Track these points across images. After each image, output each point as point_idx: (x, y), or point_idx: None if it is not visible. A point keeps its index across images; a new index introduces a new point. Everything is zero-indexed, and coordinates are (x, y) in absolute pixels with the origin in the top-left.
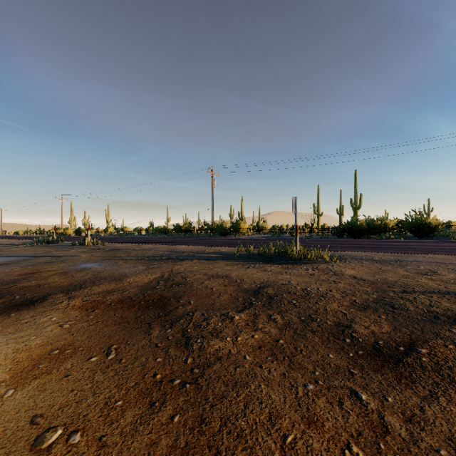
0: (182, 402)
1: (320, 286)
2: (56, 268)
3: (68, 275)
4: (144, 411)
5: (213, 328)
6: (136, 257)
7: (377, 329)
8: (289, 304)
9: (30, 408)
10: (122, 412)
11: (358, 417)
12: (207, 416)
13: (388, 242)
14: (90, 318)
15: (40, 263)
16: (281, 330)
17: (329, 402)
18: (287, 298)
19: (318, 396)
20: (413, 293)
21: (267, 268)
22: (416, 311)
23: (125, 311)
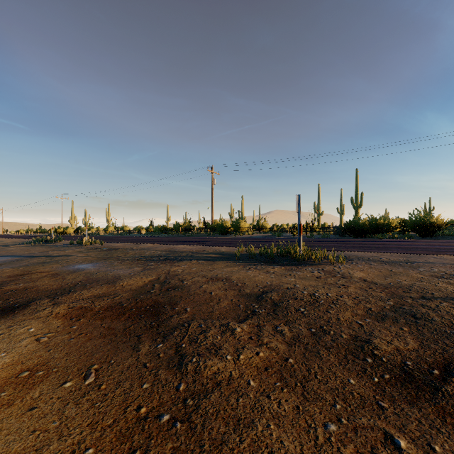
0: (170, 450)
1: (329, 291)
2: (48, 270)
3: (59, 277)
4: None
5: (211, 343)
6: (133, 257)
7: (402, 345)
8: (297, 313)
9: None
10: None
11: None
12: None
13: (393, 242)
14: (73, 328)
15: (33, 264)
16: (289, 346)
17: (359, 453)
18: (294, 305)
19: (343, 443)
20: (434, 299)
21: (270, 270)
22: (443, 322)
23: (113, 320)
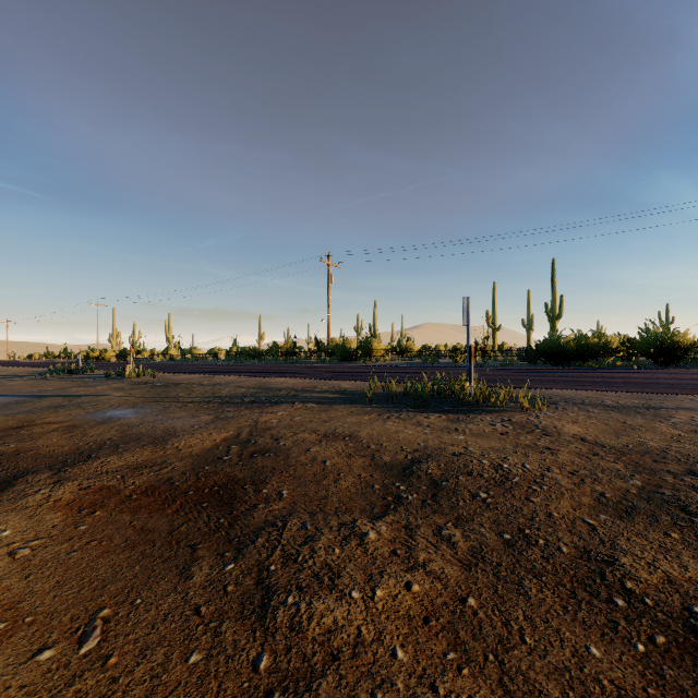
0: None
1: (527, 460)
2: (63, 419)
3: (77, 431)
4: None
5: (323, 564)
6: (201, 398)
7: (677, 570)
8: (474, 501)
9: None
10: None
11: None
12: None
13: (615, 373)
14: (80, 530)
15: (40, 409)
16: (466, 569)
17: None
18: (467, 485)
19: None
20: None
21: (422, 421)
22: None
23: (152, 512)
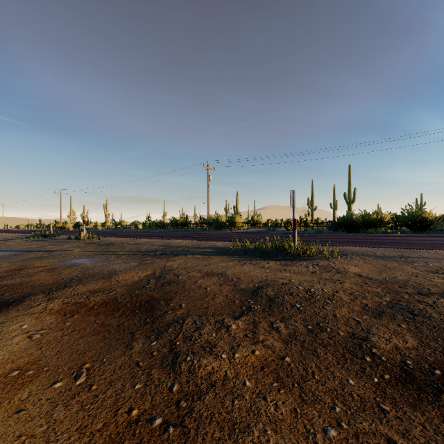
0: None
1: (325, 287)
2: (45, 264)
3: (56, 272)
4: None
5: (206, 341)
6: (129, 252)
7: (401, 343)
8: (292, 309)
9: None
10: None
11: None
12: None
13: (386, 236)
14: (67, 325)
15: (30, 259)
16: (285, 344)
17: None
18: (289, 300)
19: None
20: (431, 295)
21: (265, 265)
22: (441, 319)
23: (107, 316)
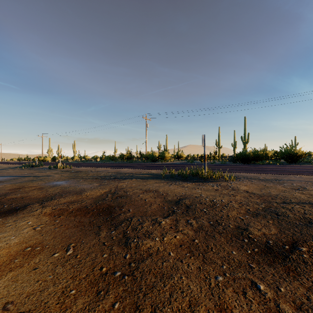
0: (122, 291)
1: (223, 198)
2: (36, 185)
3: (44, 190)
4: (92, 299)
5: (146, 230)
6: (92, 177)
7: (267, 231)
8: (201, 212)
9: (4, 296)
10: (74, 299)
11: (259, 305)
12: (141, 303)
13: (268, 166)
14: (56, 222)
15: (25, 181)
16: (196, 232)
17: (235, 292)
18: (199, 207)
19: (226, 286)
20: (291, 203)
21: (184, 185)
22: (294, 218)
23: (82, 216)
